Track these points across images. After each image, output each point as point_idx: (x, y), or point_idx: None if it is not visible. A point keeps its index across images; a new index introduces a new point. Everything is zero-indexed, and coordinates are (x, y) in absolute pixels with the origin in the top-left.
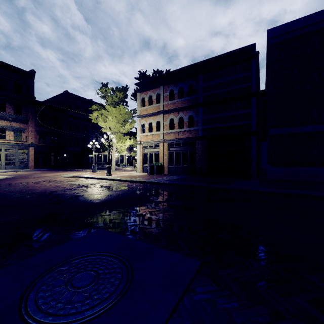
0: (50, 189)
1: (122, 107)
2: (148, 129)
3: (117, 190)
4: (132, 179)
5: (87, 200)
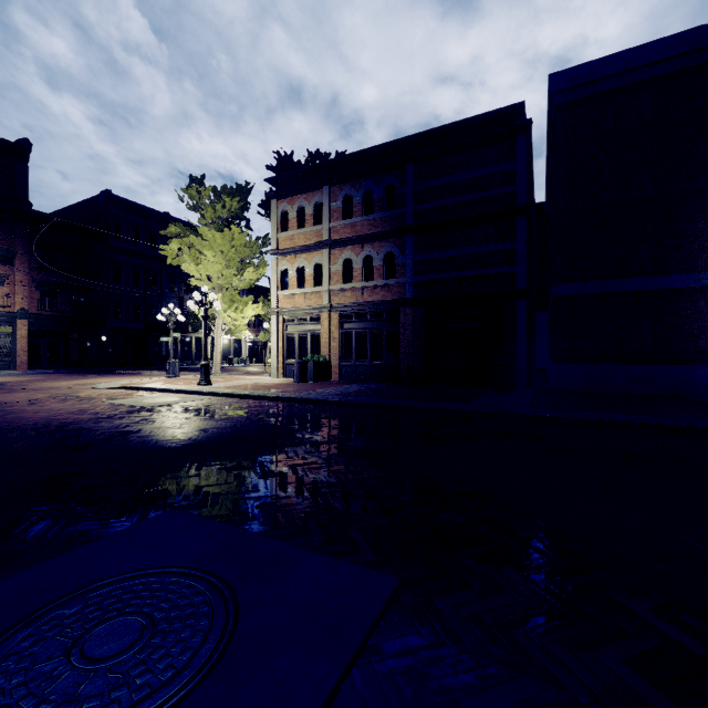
0: (62, 418)
1: (236, 230)
2: (295, 282)
3: (222, 417)
4: (258, 394)
5: (149, 441)
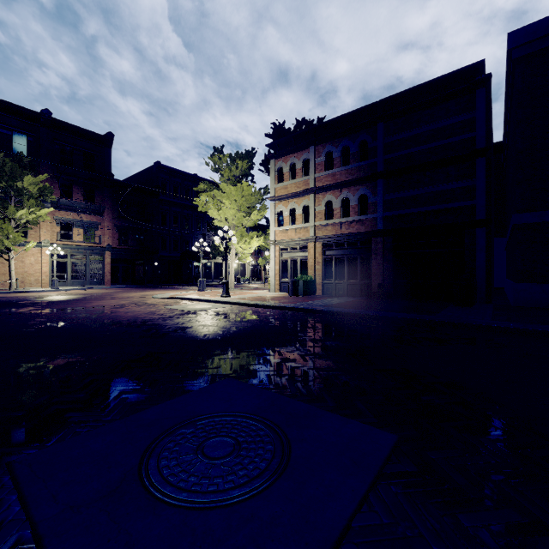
0: (142, 317)
1: (246, 184)
2: (288, 220)
3: (243, 319)
4: (264, 304)
5: (200, 334)
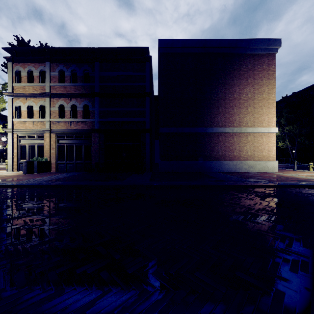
0: None
1: None
2: (26, 114)
3: None
4: None
5: None
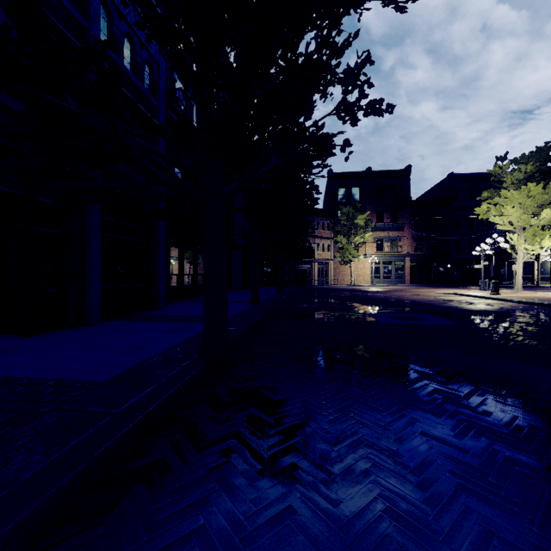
0: (415, 299)
1: (532, 185)
2: None
3: (478, 305)
4: (518, 300)
5: (437, 307)
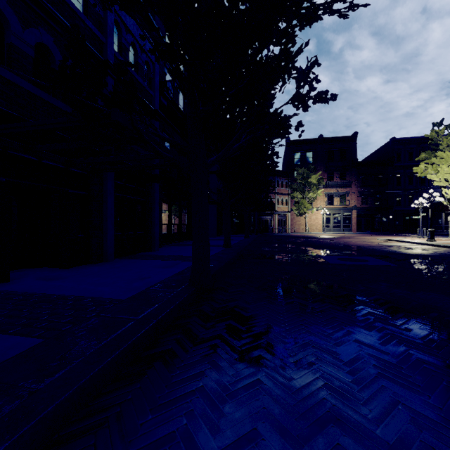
0: (359, 245)
1: None
2: None
3: (415, 250)
4: None
5: (378, 251)
